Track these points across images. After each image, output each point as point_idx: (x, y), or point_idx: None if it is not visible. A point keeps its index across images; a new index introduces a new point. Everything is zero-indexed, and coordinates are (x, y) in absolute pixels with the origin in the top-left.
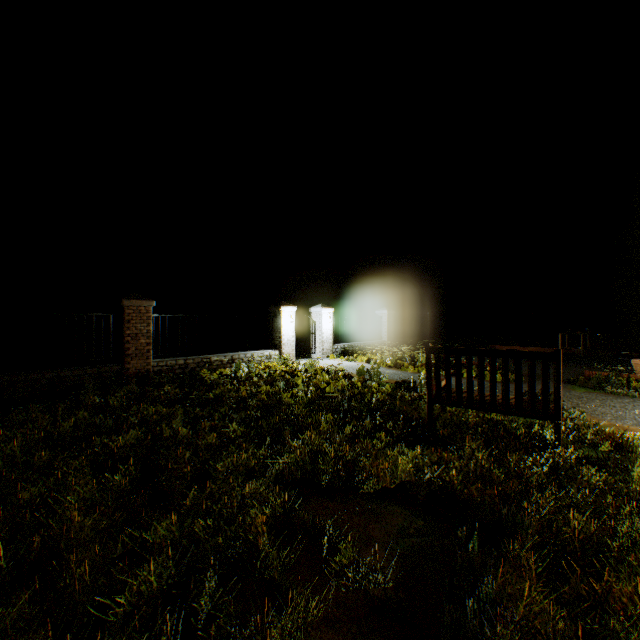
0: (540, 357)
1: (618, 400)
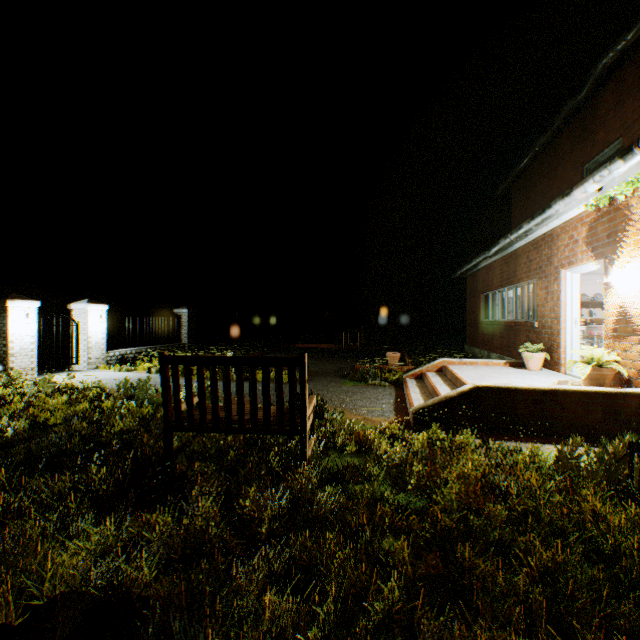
0: (287, 363)
1: (374, 391)
